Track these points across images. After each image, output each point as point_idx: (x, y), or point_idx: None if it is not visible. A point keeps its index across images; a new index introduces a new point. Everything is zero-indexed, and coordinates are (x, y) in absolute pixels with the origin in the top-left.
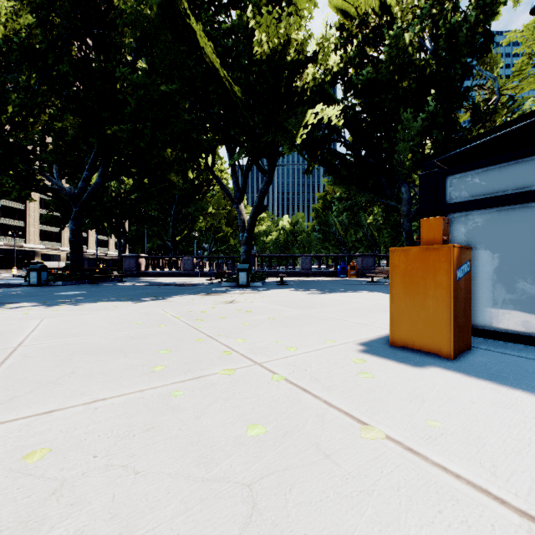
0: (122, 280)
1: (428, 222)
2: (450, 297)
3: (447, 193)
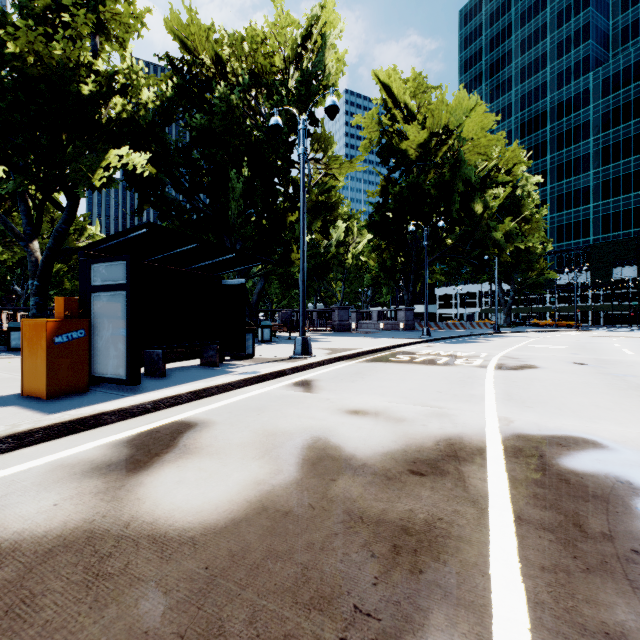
0: None
1: (59, 300)
2: (47, 356)
3: (92, 277)
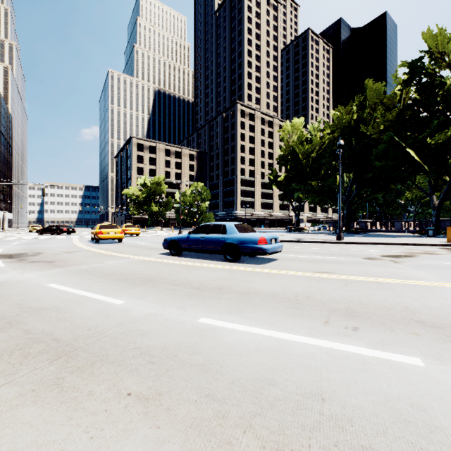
0: (365, 233)
1: None
2: None
3: None
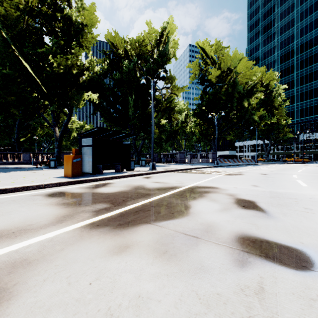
0: None
1: (73, 149)
2: (71, 165)
3: (82, 143)
